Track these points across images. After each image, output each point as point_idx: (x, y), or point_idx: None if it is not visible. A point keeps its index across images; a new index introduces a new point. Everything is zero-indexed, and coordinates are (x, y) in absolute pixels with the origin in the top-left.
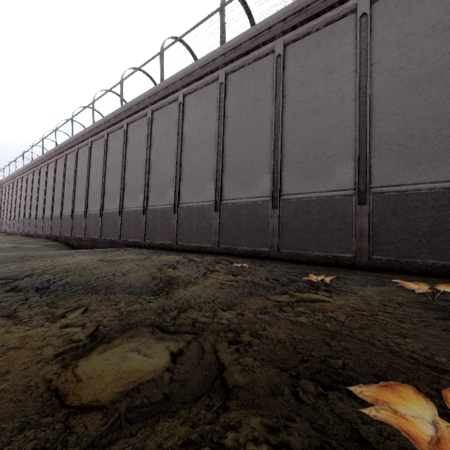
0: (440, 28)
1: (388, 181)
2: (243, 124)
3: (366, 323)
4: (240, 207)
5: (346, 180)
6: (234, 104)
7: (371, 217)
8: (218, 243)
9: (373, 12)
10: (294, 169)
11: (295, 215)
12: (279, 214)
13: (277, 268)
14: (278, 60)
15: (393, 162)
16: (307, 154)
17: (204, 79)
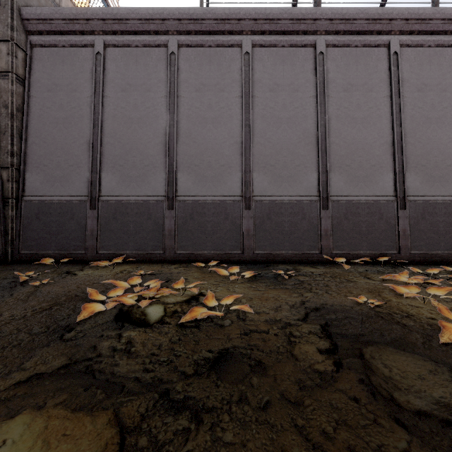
0: None
1: None
2: None
3: None
4: None
5: None
6: None
7: None
8: None
9: None
10: None
11: None
12: None
13: None
14: None
15: None
16: None
17: None
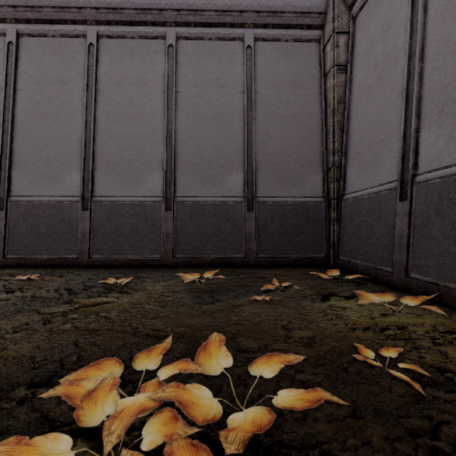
0: (220, 83)
1: (187, 192)
2: (45, 106)
3: (133, 314)
4: (40, 206)
5: (156, 188)
6: (31, 77)
7: (175, 222)
8: (3, 253)
9: (178, 47)
10: (108, 170)
11: (109, 218)
12: (91, 216)
13: (80, 276)
14: (90, 49)
15: (191, 177)
16: (122, 157)
17: None
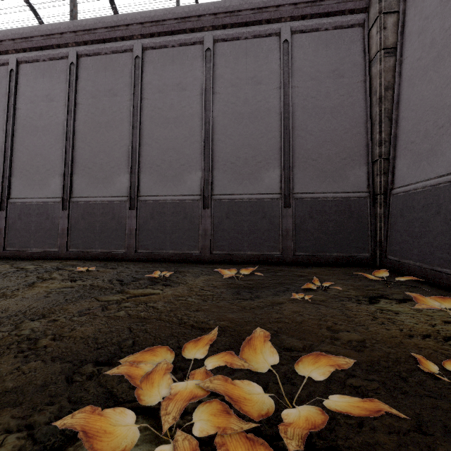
0: (256, 81)
1: (224, 190)
2: (99, 117)
3: (177, 306)
4: (95, 206)
5: (195, 187)
6: (88, 92)
7: (213, 219)
8: (66, 247)
9: (215, 50)
10: (151, 171)
11: (152, 216)
12: (137, 214)
13: (129, 269)
14: (136, 61)
15: (227, 175)
16: (164, 159)
17: (49, 52)
